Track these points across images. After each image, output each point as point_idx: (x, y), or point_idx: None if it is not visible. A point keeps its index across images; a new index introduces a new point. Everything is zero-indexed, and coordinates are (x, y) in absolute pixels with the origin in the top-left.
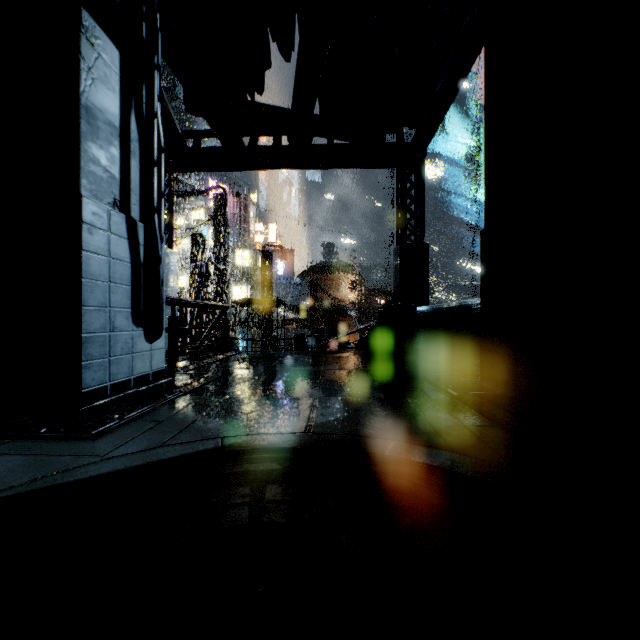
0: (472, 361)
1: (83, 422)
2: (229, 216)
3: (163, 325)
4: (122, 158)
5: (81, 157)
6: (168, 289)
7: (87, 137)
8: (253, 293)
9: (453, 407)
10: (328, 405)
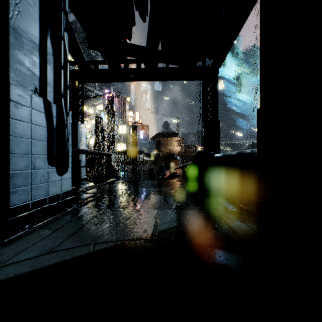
0: (248, 185)
1: (2, 231)
2: (115, 108)
3: (68, 165)
4: (41, 63)
5: (10, 59)
6: (81, 145)
7: (14, 47)
8: (127, 147)
9: (245, 217)
10: (166, 215)
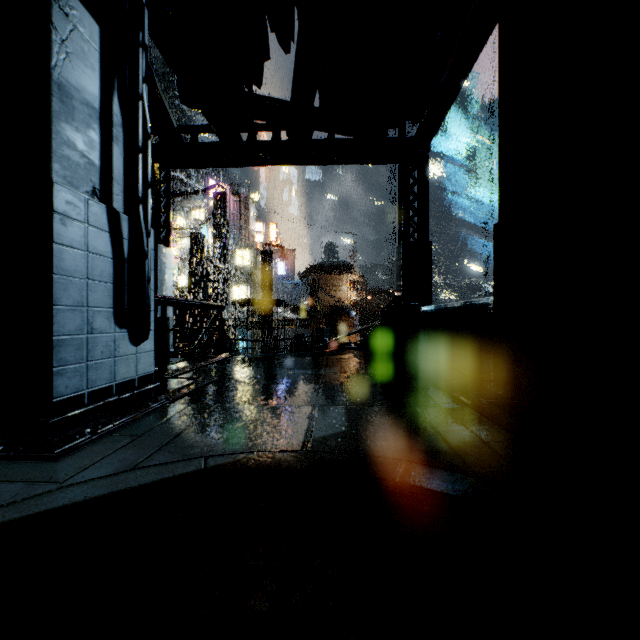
0: (482, 364)
1: (48, 438)
2: (229, 216)
3: (150, 326)
4: (103, 143)
5: (52, 139)
6: (164, 288)
7: (60, 117)
8: (253, 293)
9: (468, 418)
10: (328, 415)
